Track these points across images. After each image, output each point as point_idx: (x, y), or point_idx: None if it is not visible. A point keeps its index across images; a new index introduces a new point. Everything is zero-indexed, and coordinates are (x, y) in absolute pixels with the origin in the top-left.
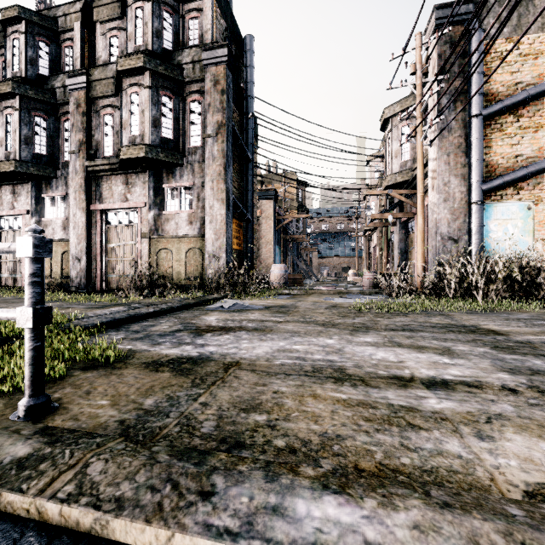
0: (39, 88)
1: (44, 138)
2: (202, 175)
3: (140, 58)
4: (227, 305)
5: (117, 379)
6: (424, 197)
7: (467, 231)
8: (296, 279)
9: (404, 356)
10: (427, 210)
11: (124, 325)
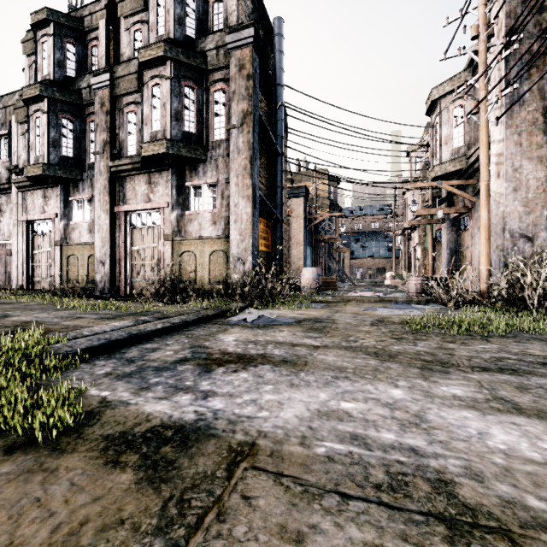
0: (66, 89)
1: (71, 140)
2: (226, 171)
3: (161, 47)
4: (252, 317)
5: (39, 488)
6: None
7: (546, 226)
8: (329, 283)
9: (546, 443)
10: None
11: (122, 348)
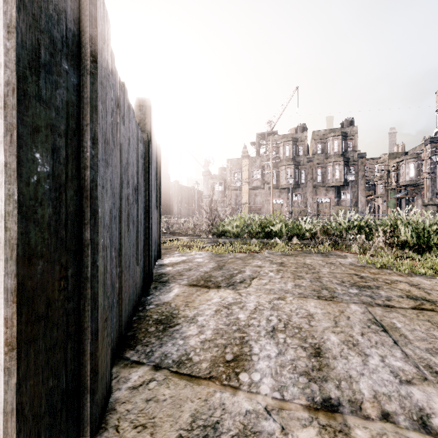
0: (297, 161)
1: (296, 176)
2: (355, 189)
3: (342, 158)
4: None
5: None
6: (421, 191)
7: None
8: None
9: None
10: (422, 196)
11: None
